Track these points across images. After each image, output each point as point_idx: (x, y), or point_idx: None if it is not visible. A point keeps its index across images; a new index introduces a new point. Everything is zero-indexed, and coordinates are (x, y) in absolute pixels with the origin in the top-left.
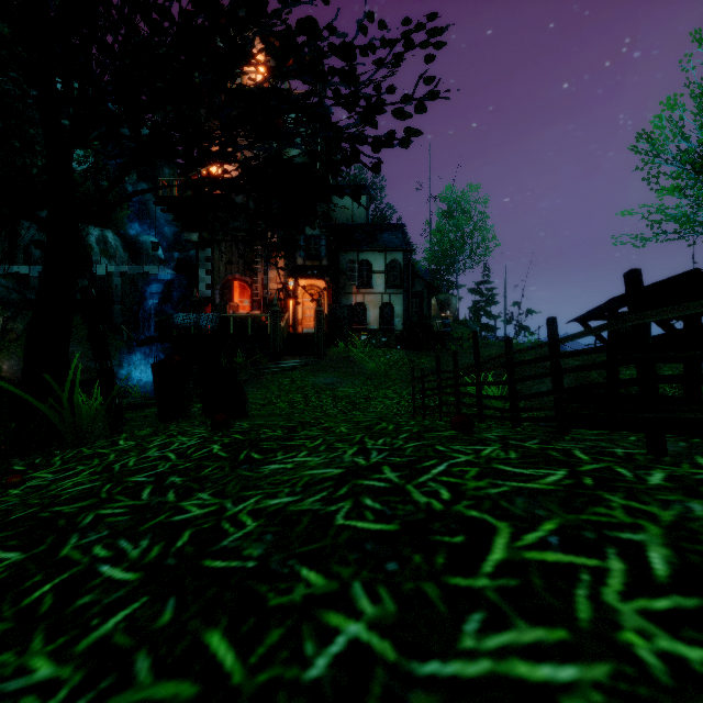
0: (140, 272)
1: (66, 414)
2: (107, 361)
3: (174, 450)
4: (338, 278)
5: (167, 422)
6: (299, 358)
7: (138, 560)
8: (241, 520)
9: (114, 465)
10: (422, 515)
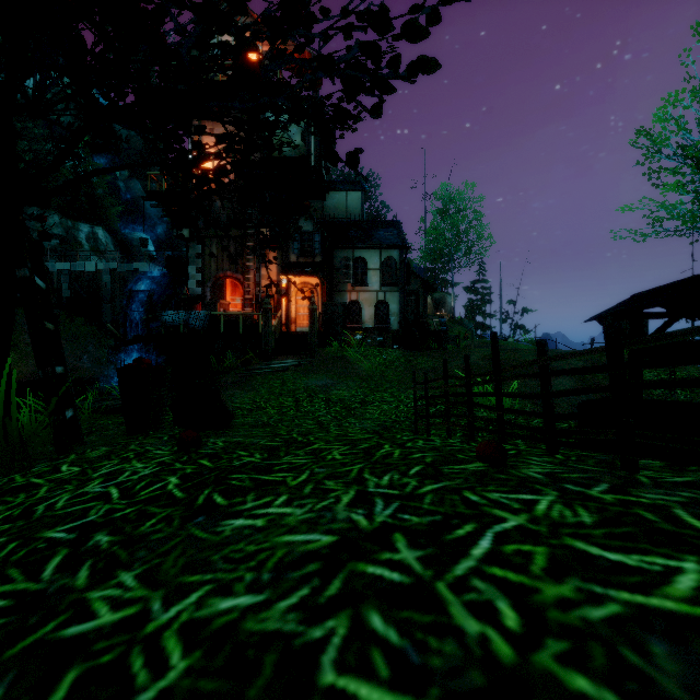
0: (130, 270)
1: None
2: (53, 367)
3: (120, 484)
4: (333, 276)
5: (135, 435)
6: (292, 358)
7: None
8: (164, 648)
9: (39, 505)
10: (479, 677)
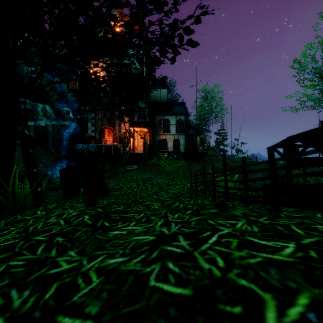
0: (61, 125)
1: (9, 197)
2: (32, 169)
3: (64, 218)
4: (154, 127)
5: (67, 199)
6: (135, 165)
7: (17, 311)
8: (89, 276)
9: (30, 227)
10: (207, 281)
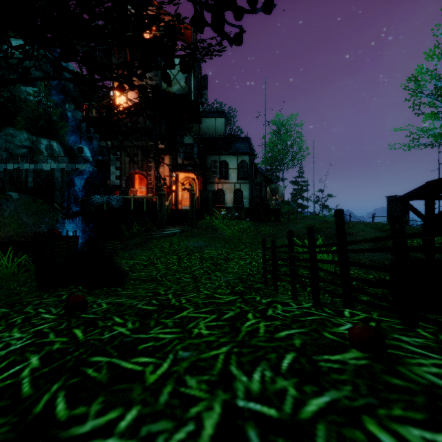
0: (73, 169)
1: None
2: None
3: None
4: (206, 172)
5: (46, 290)
6: (178, 227)
7: None
8: None
9: None
10: None
